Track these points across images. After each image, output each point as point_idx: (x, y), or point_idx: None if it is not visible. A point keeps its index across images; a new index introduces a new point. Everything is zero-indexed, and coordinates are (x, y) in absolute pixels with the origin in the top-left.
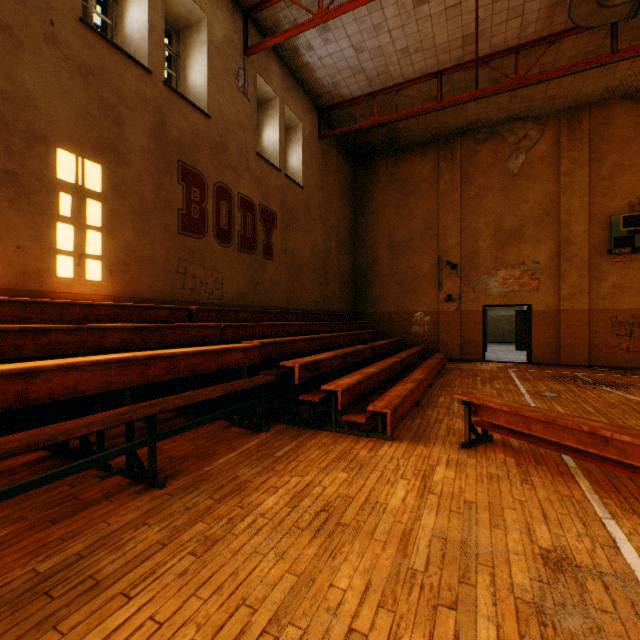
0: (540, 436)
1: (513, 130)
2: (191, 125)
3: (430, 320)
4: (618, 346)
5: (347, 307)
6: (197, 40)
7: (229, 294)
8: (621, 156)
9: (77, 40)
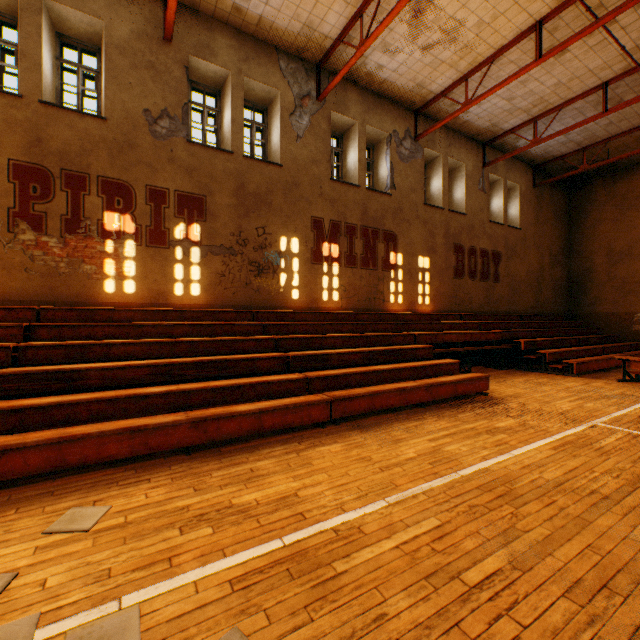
0: None
1: None
2: (458, 223)
3: None
4: None
5: (560, 309)
6: (458, 176)
7: (474, 306)
8: None
9: (422, 212)
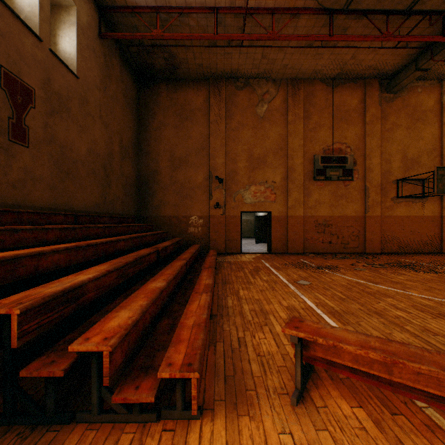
0: (409, 384)
1: (260, 85)
2: None
3: (203, 222)
4: (318, 239)
5: (131, 211)
6: None
7: None
8: (320, 118)
9: None
